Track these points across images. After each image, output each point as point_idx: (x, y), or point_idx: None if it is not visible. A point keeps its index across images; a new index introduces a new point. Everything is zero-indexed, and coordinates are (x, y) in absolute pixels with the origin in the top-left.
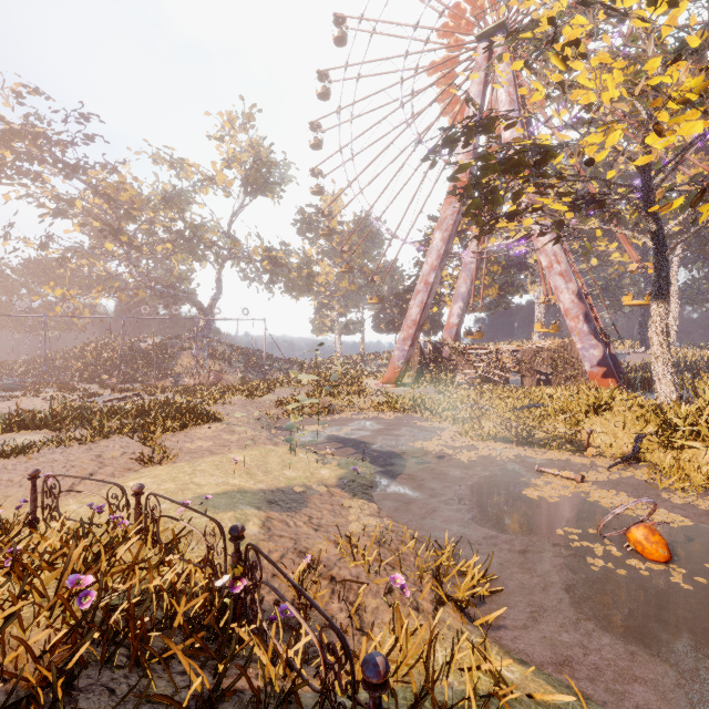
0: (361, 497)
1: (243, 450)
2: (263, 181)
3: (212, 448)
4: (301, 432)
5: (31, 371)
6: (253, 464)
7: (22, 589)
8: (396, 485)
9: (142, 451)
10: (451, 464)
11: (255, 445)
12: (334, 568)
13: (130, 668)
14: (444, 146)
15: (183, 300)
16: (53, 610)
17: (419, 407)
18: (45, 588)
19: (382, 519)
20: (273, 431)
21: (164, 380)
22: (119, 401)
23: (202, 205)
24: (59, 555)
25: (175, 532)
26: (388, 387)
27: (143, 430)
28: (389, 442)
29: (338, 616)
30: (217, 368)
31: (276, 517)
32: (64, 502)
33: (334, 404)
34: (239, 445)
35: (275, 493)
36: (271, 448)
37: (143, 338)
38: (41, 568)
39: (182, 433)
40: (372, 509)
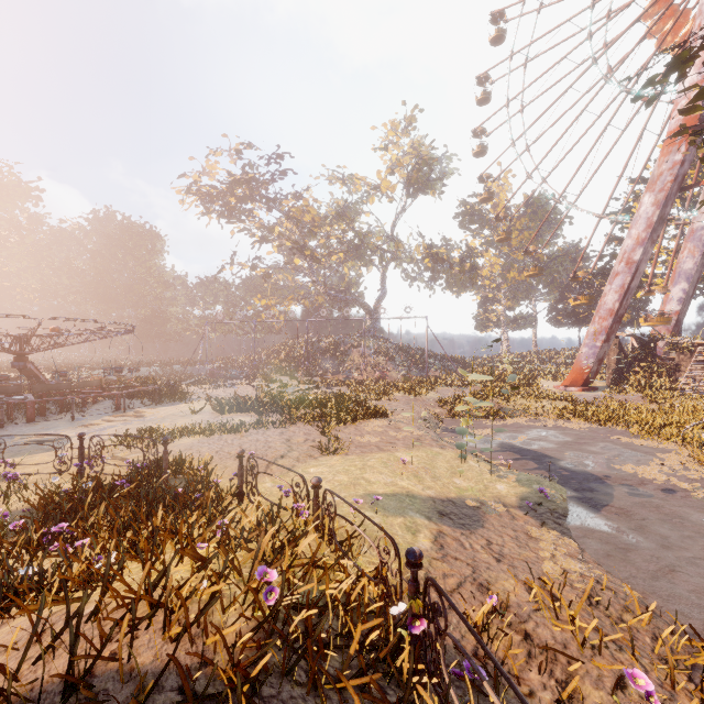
0: (553, 528)
1: (409, 449)
2: (424, 179)
3: (379, 443)
4: (469, 436)
5: (247, 365)
6: (420, 467)
7: (223, 569)
8: (601, 520)
9: (320, 440)
10: (689, 504)
11: (421, 446)
12: (527, 621)
13: (307, 690)
14: (669, 73)
15: (352, 303)
16: (246, 596)
17: (621, 418)
18: (241, 571)
19: (588, 564)
20: (437, 431)
21: (337, 375)
22: (303, 392)
23: (368, 214)
24: (254, 534)
25: (348, 530)
26: (572, 390)
27: (321, 420)
28: (582, 460)
29: (540, 694)
30: (382, 365)
31: (448, 533)
32: (262, 479)
33: (504, 407)
34: (405, 444)
35: (445, 503)
36: (438, 450)
37: (321, 338)
38: (240, 547)
39: (352, 426)
40: (571, 547)
